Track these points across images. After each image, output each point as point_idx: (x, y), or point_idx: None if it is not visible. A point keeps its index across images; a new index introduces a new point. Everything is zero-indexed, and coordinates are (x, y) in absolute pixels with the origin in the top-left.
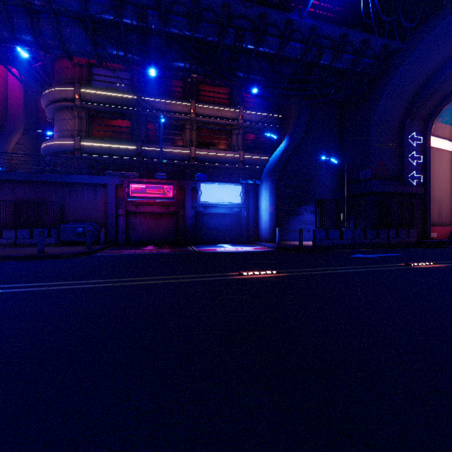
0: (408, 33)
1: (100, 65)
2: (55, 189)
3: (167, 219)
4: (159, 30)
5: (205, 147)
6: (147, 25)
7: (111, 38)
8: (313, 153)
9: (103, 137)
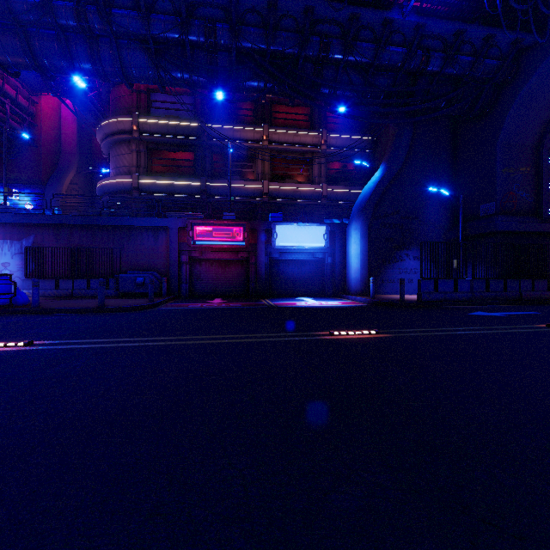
0: (549, 23)
1: (163, 91)
2: (113, 234)
3: (236, 267)
4: (230, 46)
5: (280, 180)
6: (215, 41)
7: (176, 59)
8: (417, 183)
9: (163, 173)
